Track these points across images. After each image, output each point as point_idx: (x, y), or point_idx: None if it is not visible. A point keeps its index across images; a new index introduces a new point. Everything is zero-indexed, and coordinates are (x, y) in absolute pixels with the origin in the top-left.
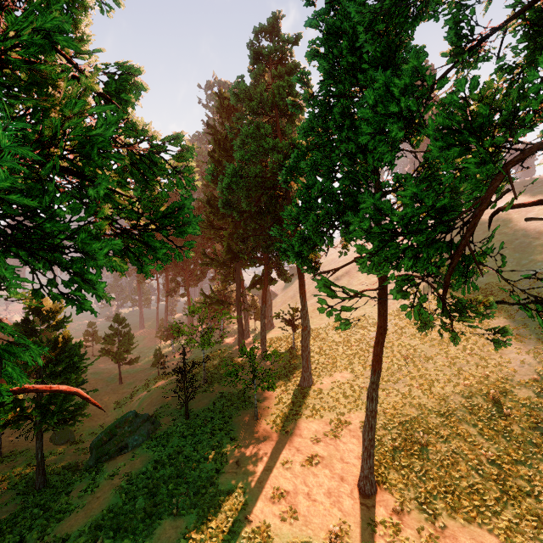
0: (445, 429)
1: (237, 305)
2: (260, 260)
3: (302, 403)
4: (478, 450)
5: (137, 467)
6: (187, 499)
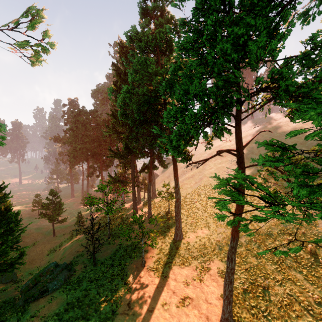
0: (279, 275)
1: (132, 183)
2: (147, 154)
3: (176, 253)
4: (306, 293)
5: (53, 309)
6: None
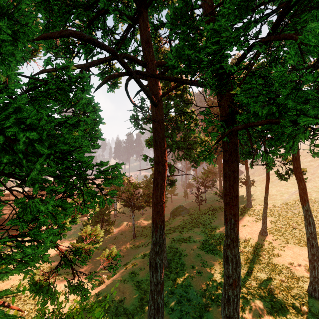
0: None
1: (219, 174)
2: None
3: (245, 212)
4: None
5: (185, 219)
6: (201, 225)
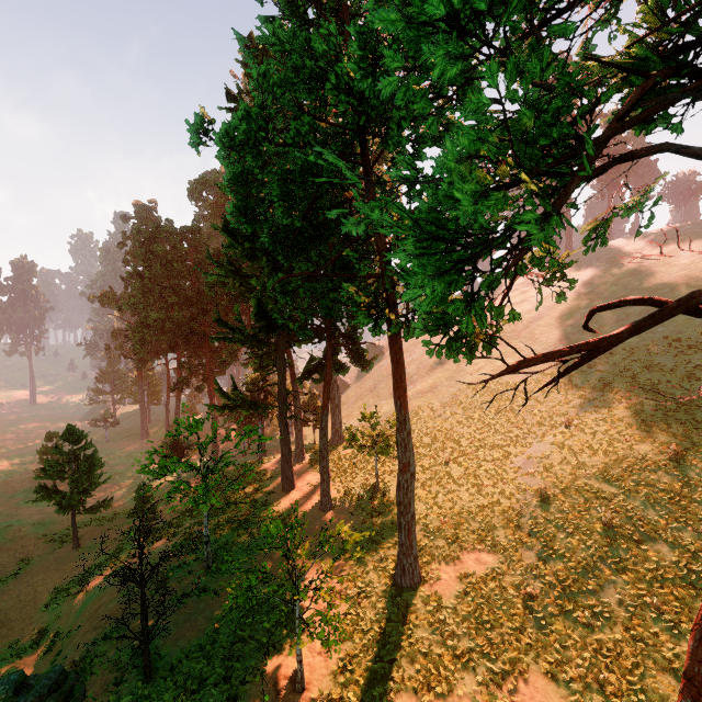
0: None
1: (280, 408)
2: (321, 333)
3: (402, 637)
4: None
5: None
6: None
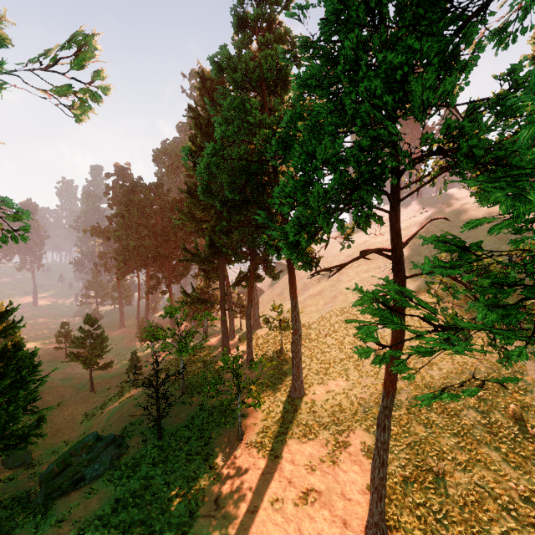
0: (462, 453)
1: (221, 304)
2: (246, 256)
3: (293, 418)
4: (505, 483)
5: (93, 509)
6: None
